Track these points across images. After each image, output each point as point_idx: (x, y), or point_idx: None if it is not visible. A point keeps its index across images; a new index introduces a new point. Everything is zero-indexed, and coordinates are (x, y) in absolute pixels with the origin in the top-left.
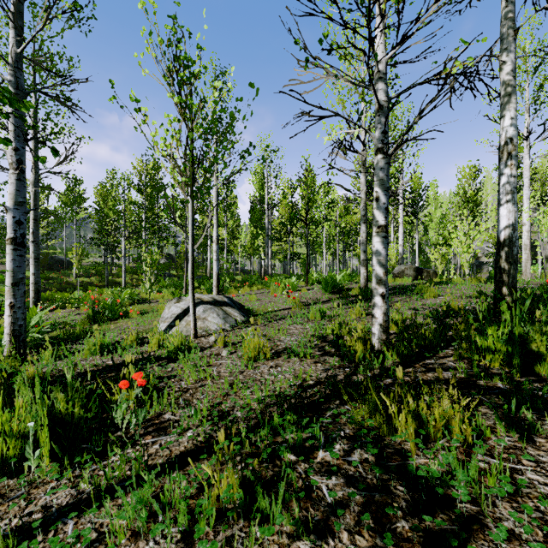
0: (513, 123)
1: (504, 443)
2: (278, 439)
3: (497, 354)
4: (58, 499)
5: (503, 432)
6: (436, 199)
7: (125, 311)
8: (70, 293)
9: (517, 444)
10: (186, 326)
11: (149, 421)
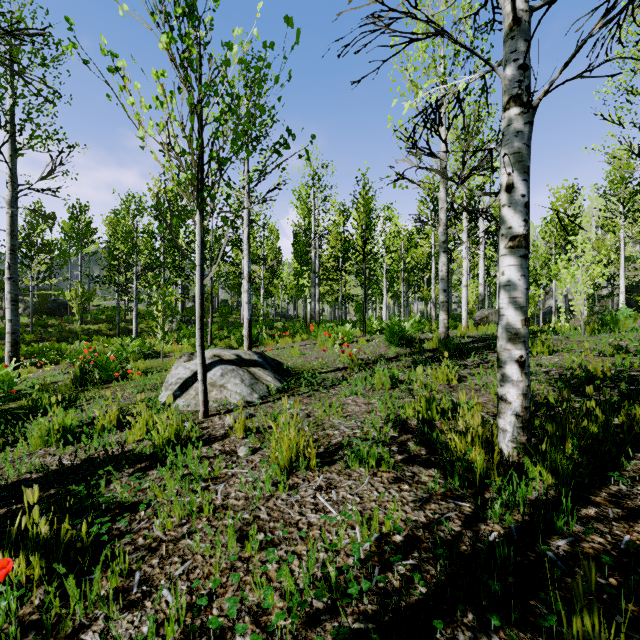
0: None
1: None
2: None
3: None
4: None
5: None
6: None
7: (125, 370)
8: (73, 343)
9: None
10: (195, 397)
11: None
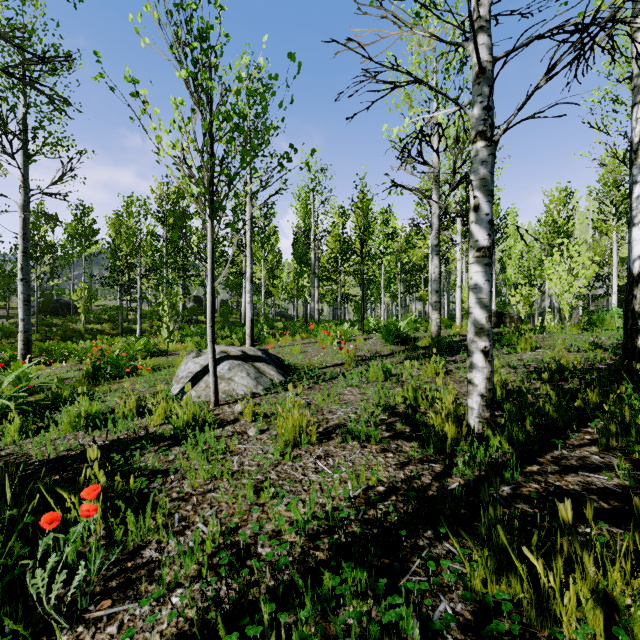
0: None
1: None
2: (332, 624)
3: None
4: None
5: None
6: (515, 230)
7: (134, 366)
8: (77, 343)
9: None
10: (205, 389)
11: (116, 563)
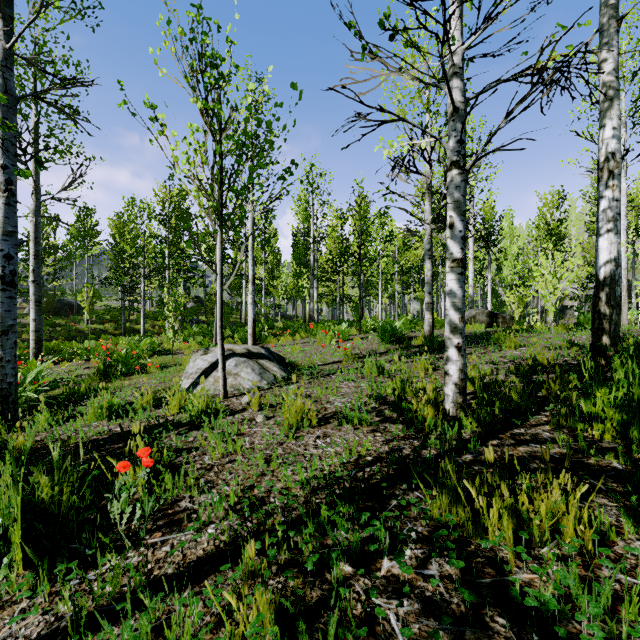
0: (615, 134)
1: None
2: (328, 540)
3: (611, 423)
4: (27, 628)
5: (632, 534)
6: (511, 231)
7: (143, 364)
8: (80, 342)
9: None
10: (214, 384)
11: (160, 511)
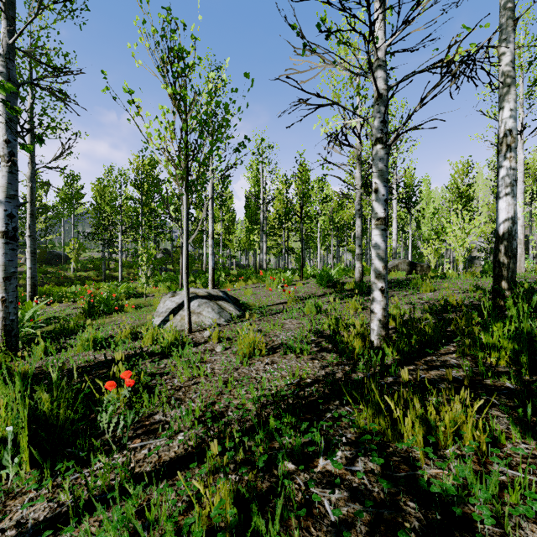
0: (512, 115)
1: (524, 452)
2: (275, 444)
3: (505, 351)
4: (35, 513)
5: (519, 438)
6: (428, 194)
7: (121, 305)
8: (68, 287)
9: (536, 453)
10: (180, 321)
11: (139, 422)
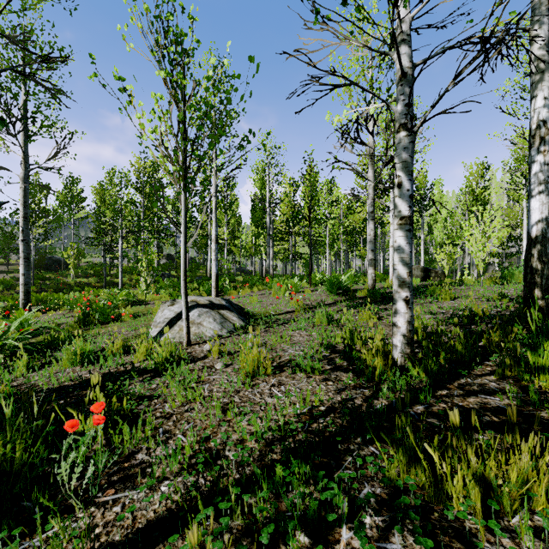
0: (546, 104)
1: None
2: (283, 503)
3: None
4: None
5: None
6: (441, 198)
7: (118, 313)
8: (67, 294)
9: None
10: (179, 332)
11: (116, 464)
